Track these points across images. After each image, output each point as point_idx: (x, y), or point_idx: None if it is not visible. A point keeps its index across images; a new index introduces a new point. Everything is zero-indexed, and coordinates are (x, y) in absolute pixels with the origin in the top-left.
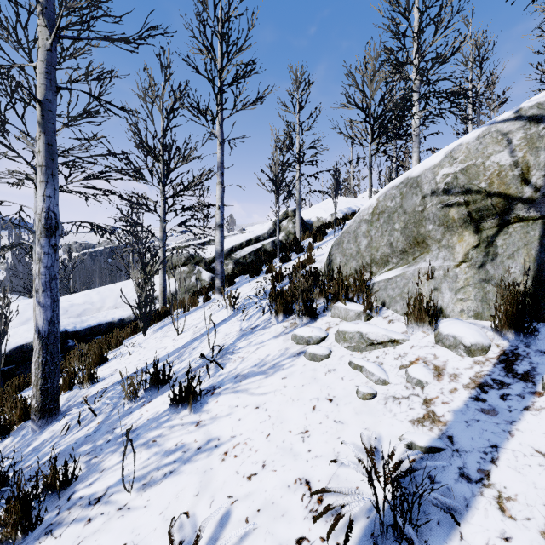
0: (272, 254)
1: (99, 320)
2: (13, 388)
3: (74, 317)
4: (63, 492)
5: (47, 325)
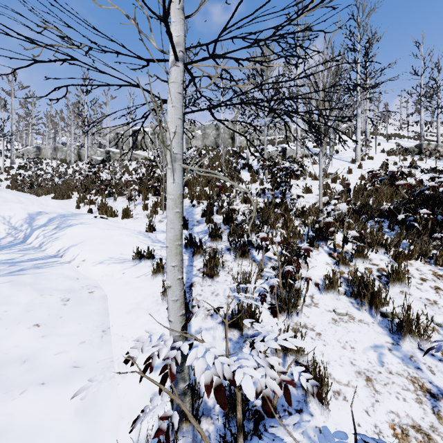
0: None
1: None
2: None
3: None
4: None
5: None
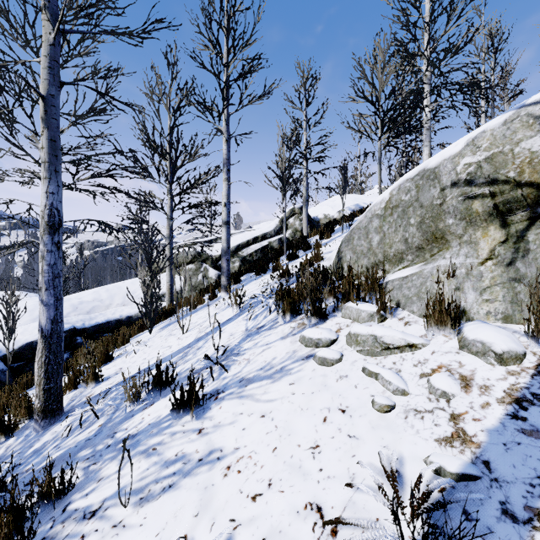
0: (279, 251)
1: (107, 317)
2: (21, 385)
3: (83, 314)
4: (59, 502)
5: (50, 324)
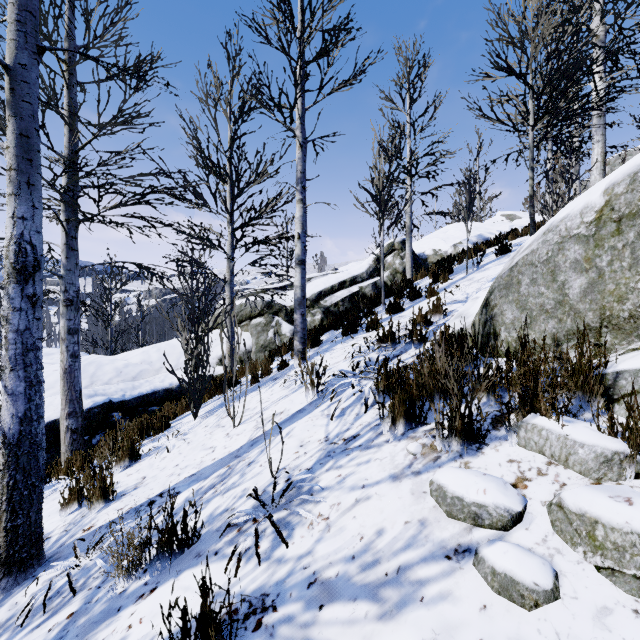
0: (374, 300)
1: (154, 386)
2: None
3: (128, 380)
4: None
5: (18, 424)
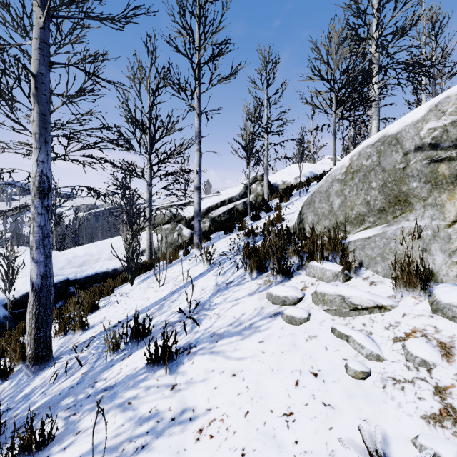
0: (244, 213)
1: (96, 270)
2: (20, 330)
3: (76, 267)
4: (39, 454)
5: (40, 279)
